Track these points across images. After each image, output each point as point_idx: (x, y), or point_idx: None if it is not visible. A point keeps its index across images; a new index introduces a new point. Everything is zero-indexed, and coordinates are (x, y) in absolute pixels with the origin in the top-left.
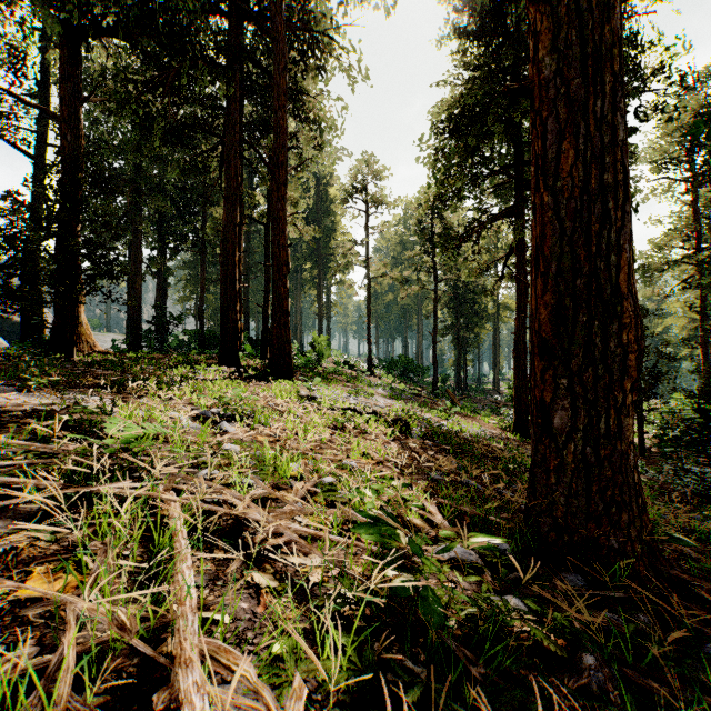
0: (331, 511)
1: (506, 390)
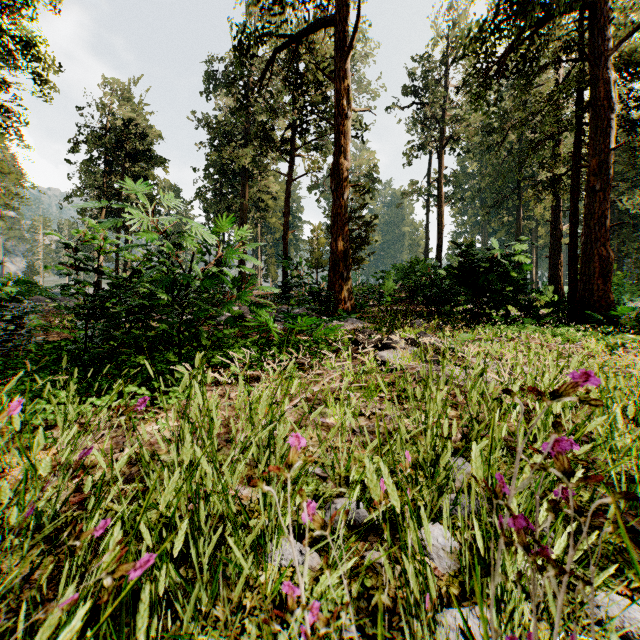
0: None
1: None
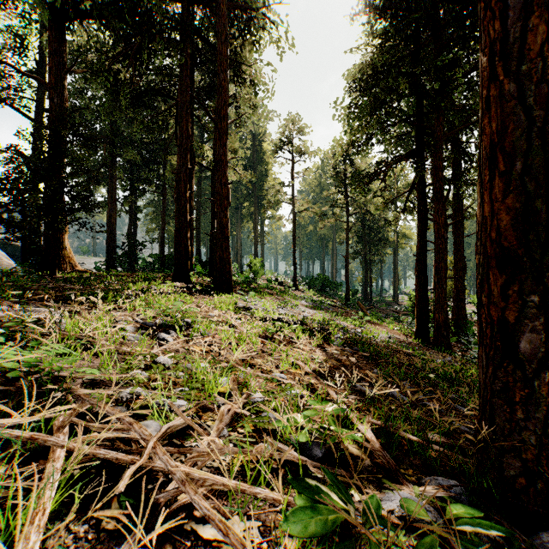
0: (258, 448)
1: (403, 302)
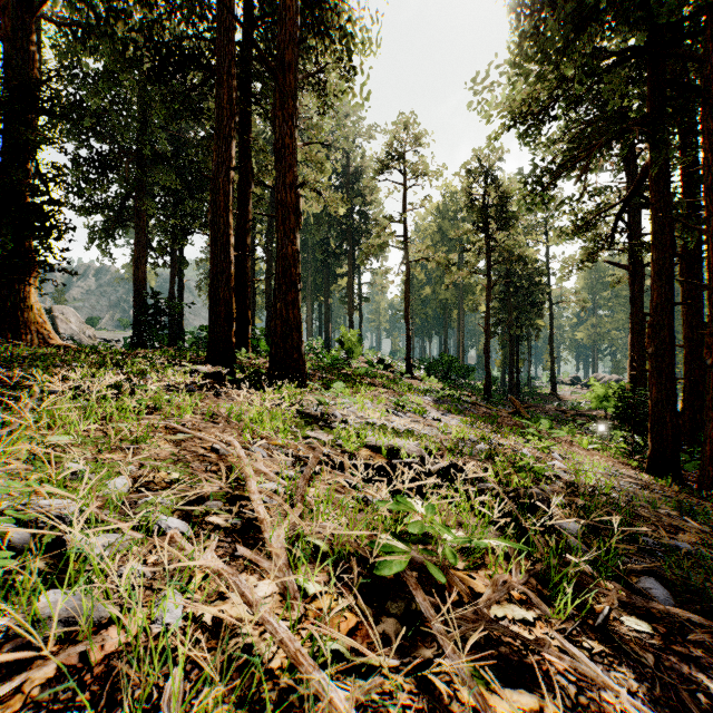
0: None
1: (564, 395)
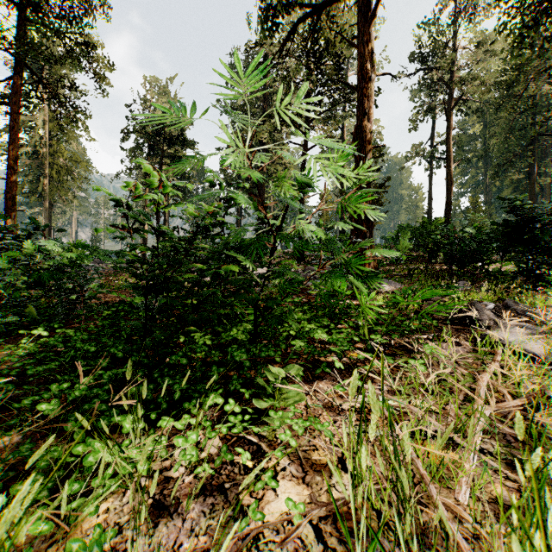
0: None
1: None
